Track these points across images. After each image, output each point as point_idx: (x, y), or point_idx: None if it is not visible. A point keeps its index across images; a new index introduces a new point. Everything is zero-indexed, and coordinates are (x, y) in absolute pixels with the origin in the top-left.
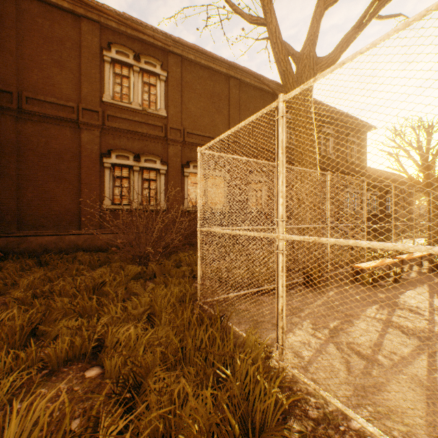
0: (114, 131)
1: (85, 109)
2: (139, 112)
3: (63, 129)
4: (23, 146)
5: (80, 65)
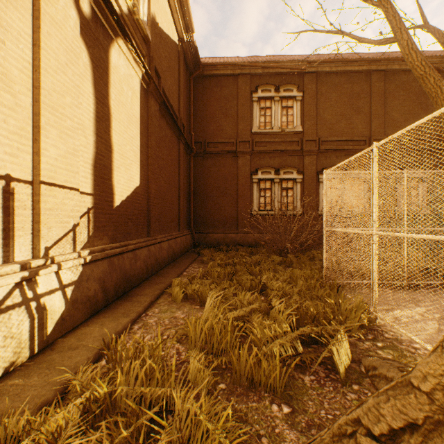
0: (260, 153)
1: (240, 141)
2: (278, 134)
3: (227, 159)
4: (206, 174)
5: (237, 110)
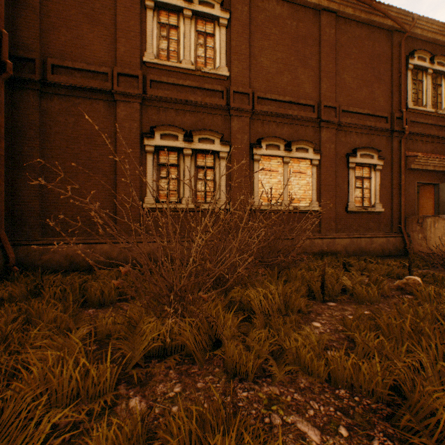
0: (158, 101)
1: (121, 74)
2: (191, 74)
3: (96, 104)
4: (49, 128)
5: (116, 17)
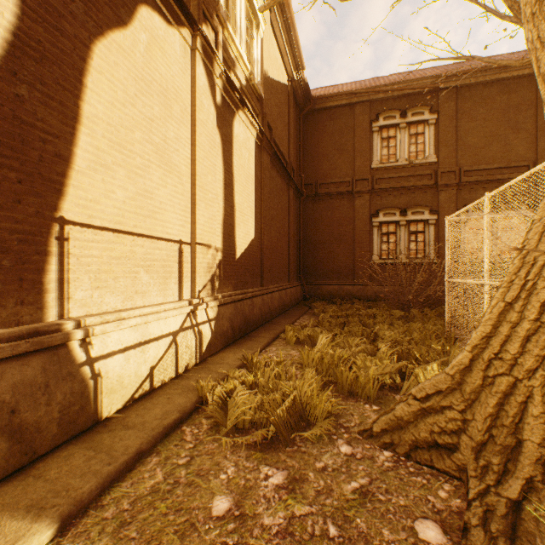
0: (381, 192)
1: (357, 180)
2: (405, 167)
3: (342, 201)
4: (317, 219)
5: (353, 144)
